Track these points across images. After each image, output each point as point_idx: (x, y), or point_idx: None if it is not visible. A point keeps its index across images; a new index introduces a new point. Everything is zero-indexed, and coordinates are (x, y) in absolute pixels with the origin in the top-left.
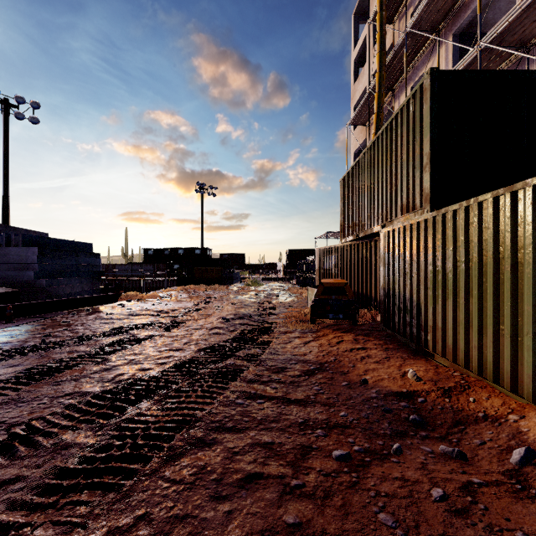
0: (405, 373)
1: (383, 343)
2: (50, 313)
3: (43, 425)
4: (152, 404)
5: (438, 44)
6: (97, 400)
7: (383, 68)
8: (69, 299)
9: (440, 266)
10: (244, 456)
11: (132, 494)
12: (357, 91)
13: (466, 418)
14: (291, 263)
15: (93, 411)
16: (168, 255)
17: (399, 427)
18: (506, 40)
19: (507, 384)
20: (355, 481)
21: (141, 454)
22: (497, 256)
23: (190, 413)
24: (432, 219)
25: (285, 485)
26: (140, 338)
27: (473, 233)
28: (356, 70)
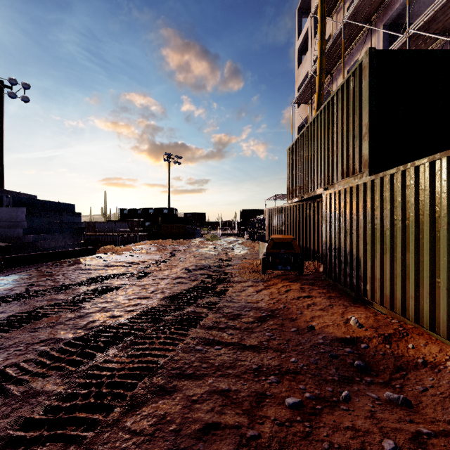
0: (348, 320)
1: (326, 292)
2: (37, 264)
3: (16, 372)
4: (119, 351)
5: (371, 33)
6: (69, 347)
7: (324, 54)
8: (54, 252)
9: (378, 224)
10: (202, 404)
11: (92, 447)
12: (300, 75)
13: (407, 364)
14: (244, 221)
15: (64, 358)
16: (141, 214)
17: (346, 373)
18: (431, 28)
19: (443, 332)
20: (308, 432)
21: (104, 403)
22: (433, 215)
23: (153, 360)
24: (371, 182)
25: (241, 436)
26: (112, 287)
27: (410, 194)
28: (299, 57)
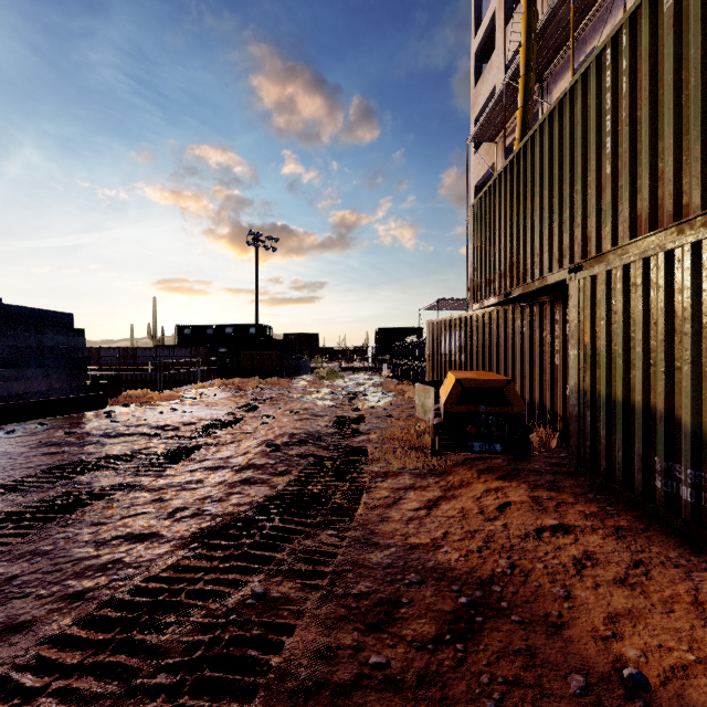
0: None
1: (602, 513)
2: None
3: None
4: None
5: None
6: None
7: (533, 36)
8: (12, 405)
9: None
10: None
11: None
12: (480, 95)
13: None
14: (382, 346)
15: None
16: (212, 336)
17: None
18: None
19: None
20: None
21: None
22: None
23: None
24: None
25: None
26: (80, 499)
27: None
28: (478, 66)
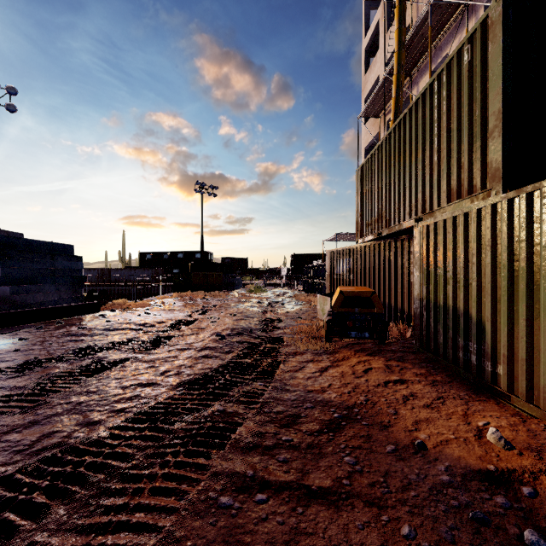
0: (481, 430)
1: (427, 373)
2: (13, 327)
3: None
4: (70, 513)
5: (467, 17)
6: None
7: (403, 46)
8: (38, 309)
9: (522, 270)
10: None
11: None
12: (368, 82)
13: None
14: (296, 268)
15: None
16: (167, 260)
17: None
18: None
19: None
20: None
21: None
22: None
23: (129, 543)
24: (507, 202)
25: None
26: (104, 365)
27: None
28: (367, 60)
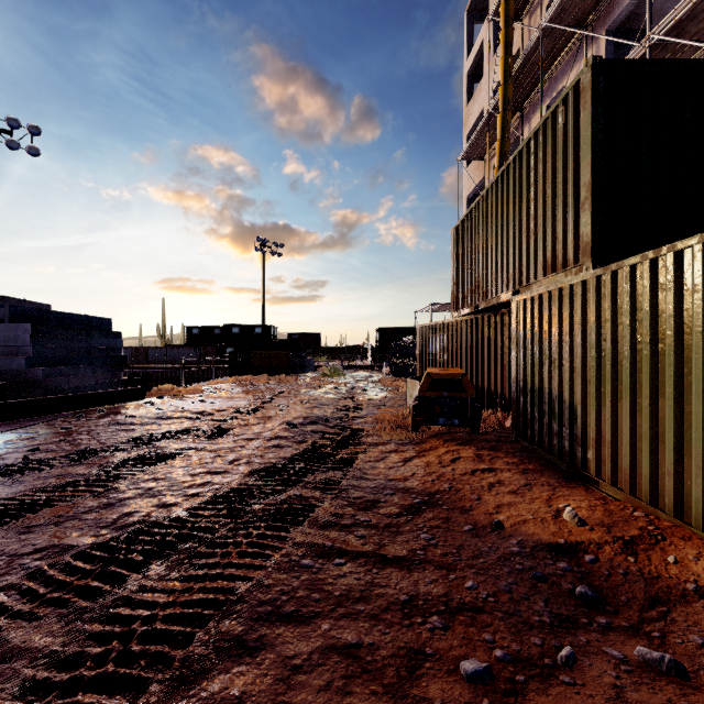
0: (559, 511)
1: (519, 462)
2: (48, 415)
3: None
4: (168, 569)
5: (585, 45)
6: (82, 561)
7: (510, 78)
8: (76, 395)
9: (608, 350)
10: (310, 674)
11: None
12: (471, 114)
13: (668, 592)
14: (382, 345)
15: (70, 583)
16: (219, 335)
17: (563, 609)
18: (687, 31)
19: None
20: None
21: (131, 675)
22: None
23: (226, 586)
24: (595, 279)
25: None
26: (166, 454)
27: (666, 299)
28: (470, 86)
